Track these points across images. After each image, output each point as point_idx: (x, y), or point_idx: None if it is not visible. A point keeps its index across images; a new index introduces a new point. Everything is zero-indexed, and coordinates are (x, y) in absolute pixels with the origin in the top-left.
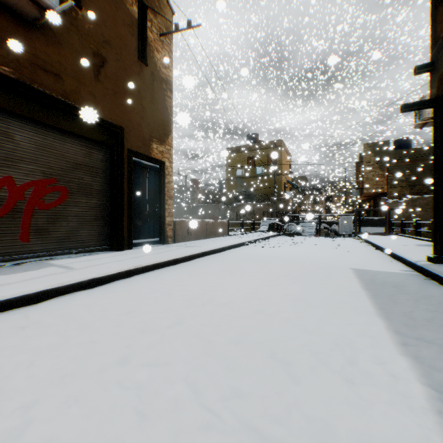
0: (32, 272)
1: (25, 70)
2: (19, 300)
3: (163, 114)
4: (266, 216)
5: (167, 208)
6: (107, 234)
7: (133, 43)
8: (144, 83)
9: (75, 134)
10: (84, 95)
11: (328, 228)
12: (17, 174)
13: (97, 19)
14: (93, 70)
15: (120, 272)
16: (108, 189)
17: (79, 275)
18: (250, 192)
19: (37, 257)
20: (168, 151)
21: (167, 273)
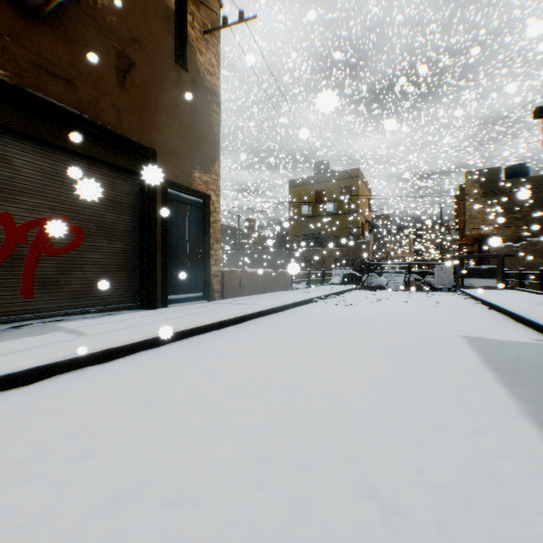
0: (29, 339)
1: (27, 74)
2: (0, 381)
3: (208, 134)
4: (339, 264)
5: (213, 255)
6: (136, 288)
7: (169, 42)
8: (183, 94)
9: (94, 159)
10: (104, 108)
11: (420, 279)
12: (17, 209)
13: (121, 9)
14: (116, 76)
15: (146, 339)
16: (137, 230)
17: (90, 345)
18: (319, 235)
19: (44, 318)
20: (214, 181)
21: (210, 341)
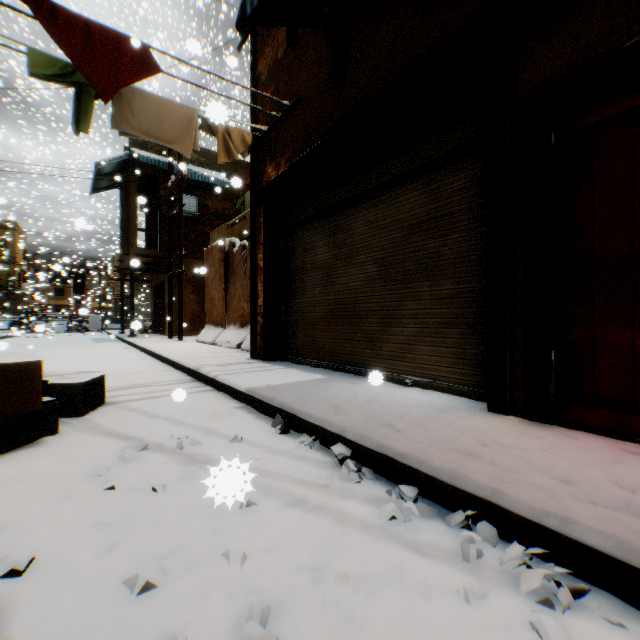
0: None
1: None
2: None
3: None
4: None
5: None
6: None
7: None
8: None
9: None
10: None
11: (81, 325)
12: None
13: None
14: None
15: None
16: None
17: None
18: None
19: None
20: None
21: None
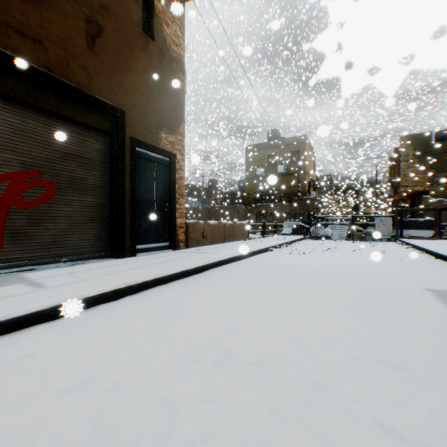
0: None
1: None
2: None
3: (174, 99)
4: (289, 217)
5: (178, 208)
6: (106, 239)
7: (137, 12)
8: (150, 61)
9: (65, 117)
10: (73, 69)
11: (362, 230)
12: None
13: None
14: (85, 40)
15: (104, 292)
16: (107, 185)
17: (41, 300)
18: (271, 192)
19: (14, 268)
20: (179, 142)
21: (171, 293)
